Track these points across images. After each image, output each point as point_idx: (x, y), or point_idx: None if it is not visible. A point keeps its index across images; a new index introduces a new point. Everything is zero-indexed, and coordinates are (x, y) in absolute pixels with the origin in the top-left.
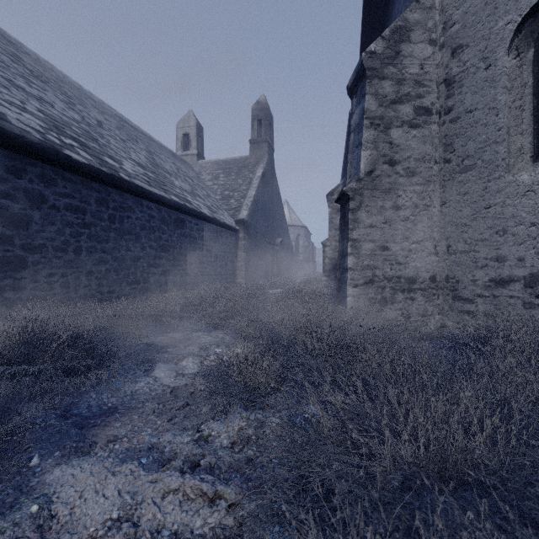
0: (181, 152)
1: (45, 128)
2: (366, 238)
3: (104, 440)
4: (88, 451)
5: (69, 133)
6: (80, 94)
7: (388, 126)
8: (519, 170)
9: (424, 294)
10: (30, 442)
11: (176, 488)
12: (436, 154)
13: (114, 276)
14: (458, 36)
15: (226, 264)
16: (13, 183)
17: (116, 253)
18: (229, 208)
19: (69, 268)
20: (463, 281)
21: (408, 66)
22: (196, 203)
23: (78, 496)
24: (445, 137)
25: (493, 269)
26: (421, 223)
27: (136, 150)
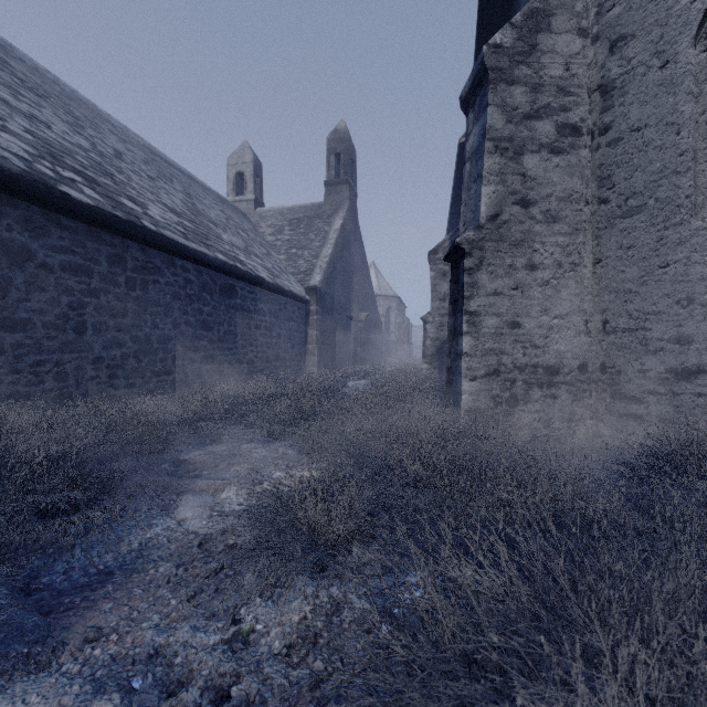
0: (233, 196)
1: (34, 155)
2: (489, 311)
3: (78, 637)
4: (47, 661)
5: (70, 164)
6: (93, 116)
7: (520, 151)
8: None
9: (571, 390)
10: None
11: None
12: (588, 191)
13: (135, 364)
14: (620, 23)
15: (292, 347)
16: None
17: (137, 331)
18: (297, 271)
19: (67, 352)
20: (627, 372)
21: (548, 65)
22: (251, 264)
23: None
24: (601, 167)
25: (672, 355)
26: (566, 289)
27: (170, 191)
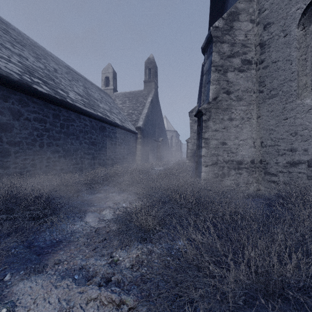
0: (104, 87)
1: (22, 72)
2: (213, 137)
3: (52, 262)
4: (41, 270)
5: (36, 75)
6: (44, 53)
7: (226, 71)
8: (304, 97)
9: (247, 171)
10: (6, 264)
11: (95, 297)
12: (254, 87)
13: (64, 160)
14: (267, 17)
15: (130, 153)
16: (2, 104)
17: (65, 146)
18: (132, 120)
19: (36, 155)
20: (270, 163)
21: (238, 35)
22: (112, 117)
23: (33, 302)
24: (260, 77)
25: (288, 156)
26: (245, 129)
27: (77, 86)
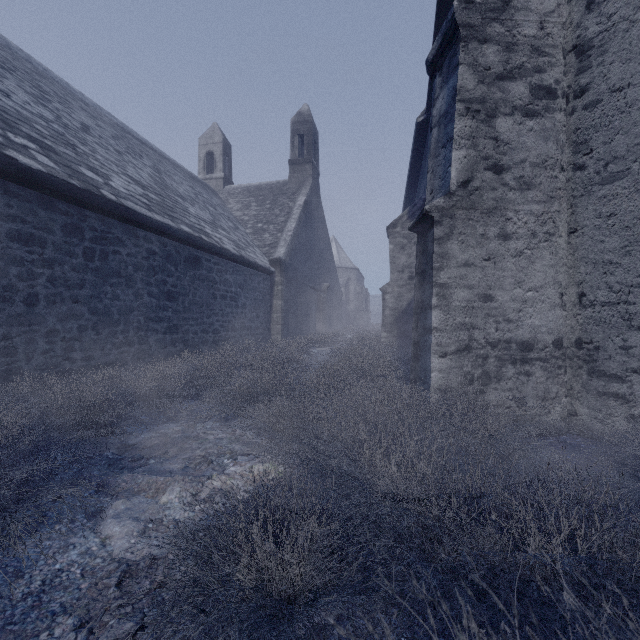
0: (203, 174)
1: None
2: (460, 283)
3: None
4: None
5: (26, 131)
6: (65, 93)
7: (492, 114)
8: None
9: (546, 366)
10: None
11: None
12: (563, 157)
13: (93, 336)
14: None
15: (257, 316)
16: None
17: (96, 302)
18: (262, 244)
19: (16, 326)
20: (607, 348)
21: (522, 23)
22: (217, 236)
23: None
24: (576, 132)
25: None
26: (541, 260)
27: (137, 165)
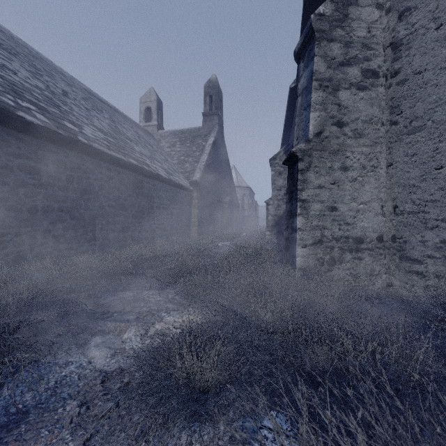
0: (143, 123)
1: (1, 90)
2: (315, 199)
3: None
4: None
5: (28, 97)
6: (50, 69)
7: (336, 88)
8: None
9: (372, 254)
10: None
11: None
12: (383, 116)
13: (73, 234)
14: None
15: (181, 220)
16: None
17: (74, 211)
18: (184, 171)
19: (23, 227)
20: (411, 242)
21: (356, 29)
22: (154, 166)
23: None
24: (392, 100)
25: (444, 231)
26: (368, 184)
27: (100, 118)
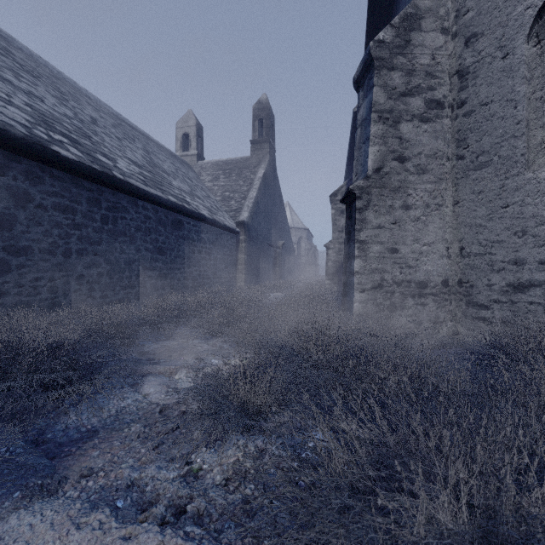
0: (180, 152)
1: (32, 122)
2: (374, 240)
3: (76, 474)
4: (55, 490)
5: (59, 129)
6: (75, 91)
7: (398, 120)
8: (539, 166)
9: (436, 299)
10: None
11: None
12: (449, 150)
13: (107, 280)
14: (472, 24)
15: (226, 267)
16: None
17: (109, 255)
18: (229, 209)
19: (57, 271)
20: (478, 286)
21: (419, 56)
22: (195, 204)
23: None
24: (458, 132)
25: (510, 273)
26: (432, 224)
27: (133, 149)
